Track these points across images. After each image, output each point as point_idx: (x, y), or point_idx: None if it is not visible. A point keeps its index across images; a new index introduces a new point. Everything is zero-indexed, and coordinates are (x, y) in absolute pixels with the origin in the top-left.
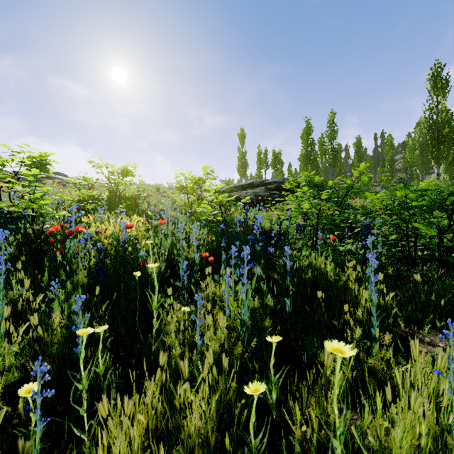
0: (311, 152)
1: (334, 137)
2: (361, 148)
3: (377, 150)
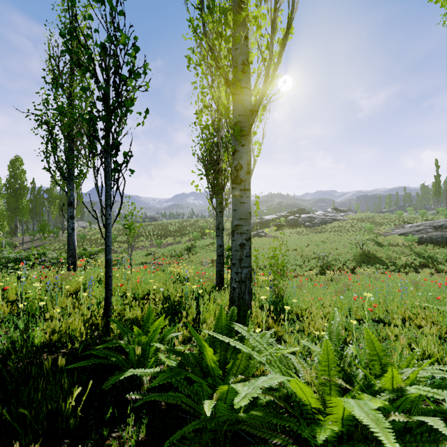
0: None
1: None
2: None
3: None
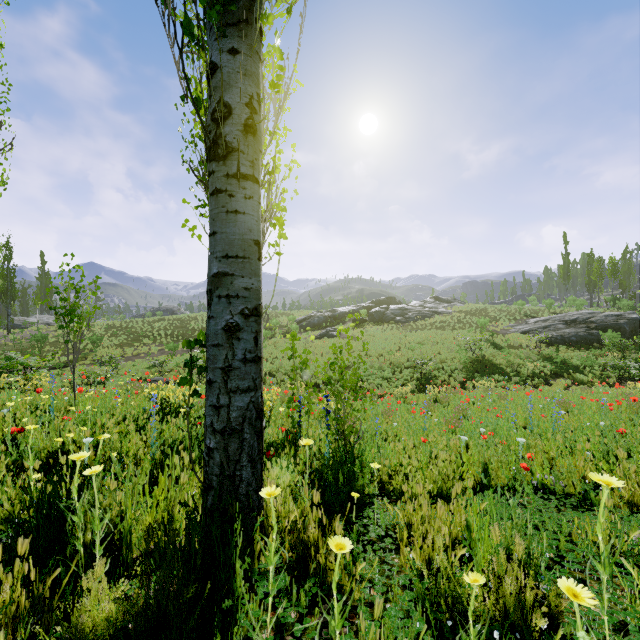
0: None
1: None
2: None
3: None
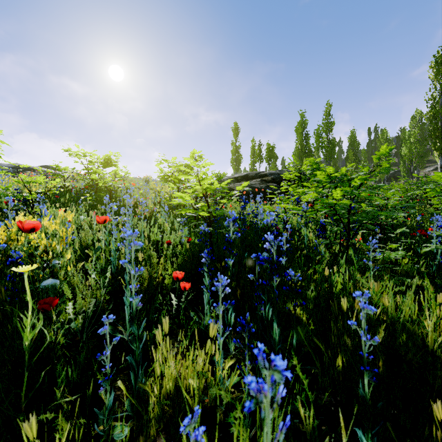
0: (306, 145)
1: (330, 130)
2: (356, 142)
3: (370, 144)
